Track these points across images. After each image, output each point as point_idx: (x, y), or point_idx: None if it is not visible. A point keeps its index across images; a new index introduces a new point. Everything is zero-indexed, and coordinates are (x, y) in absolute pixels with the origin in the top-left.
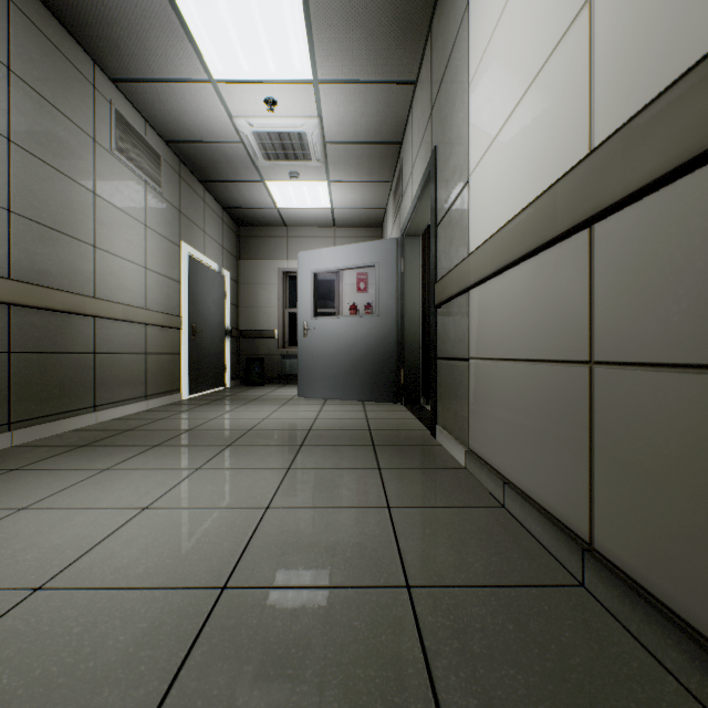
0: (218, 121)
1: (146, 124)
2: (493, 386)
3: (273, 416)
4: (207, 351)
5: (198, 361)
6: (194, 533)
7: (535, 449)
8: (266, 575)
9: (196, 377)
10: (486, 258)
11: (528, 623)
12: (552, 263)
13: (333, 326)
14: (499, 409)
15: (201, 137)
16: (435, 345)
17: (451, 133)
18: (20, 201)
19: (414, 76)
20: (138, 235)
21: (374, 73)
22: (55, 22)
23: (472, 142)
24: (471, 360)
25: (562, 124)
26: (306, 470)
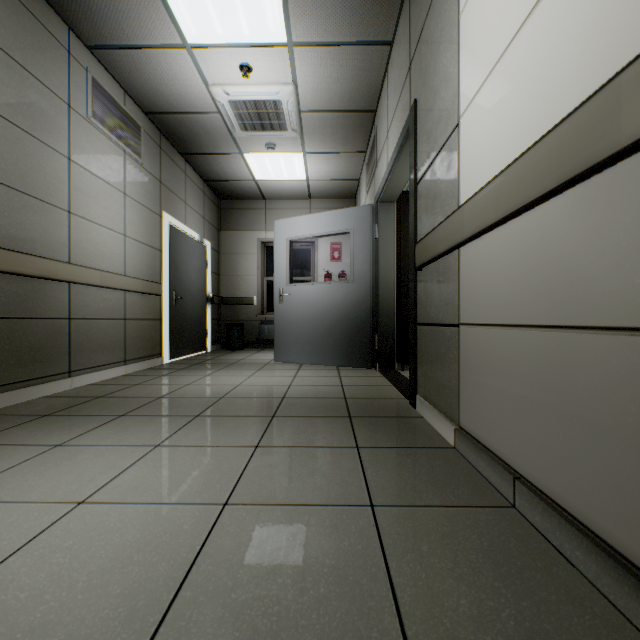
0: (195, 90)
1: (125, 95)
2: (496, 357)
3: (248, 382)
4: (188, 317)
5: (179, 326)
6: (127, 546)
7: (568, 444)
8: (205, 632)
9: (177, 342)
10: (487, 204)
11: None
12: (602, 194)
13: (308, 293)
14: (504, 386)
15: (180, 108)
16: (415, 310)
17: (435, 79)
18: None
19: (390, 36)
20: (117, 202)
21: (349, 33)
22: None
23: (464, 78)
24: (462, 326)
25: None
26: (276, 449)
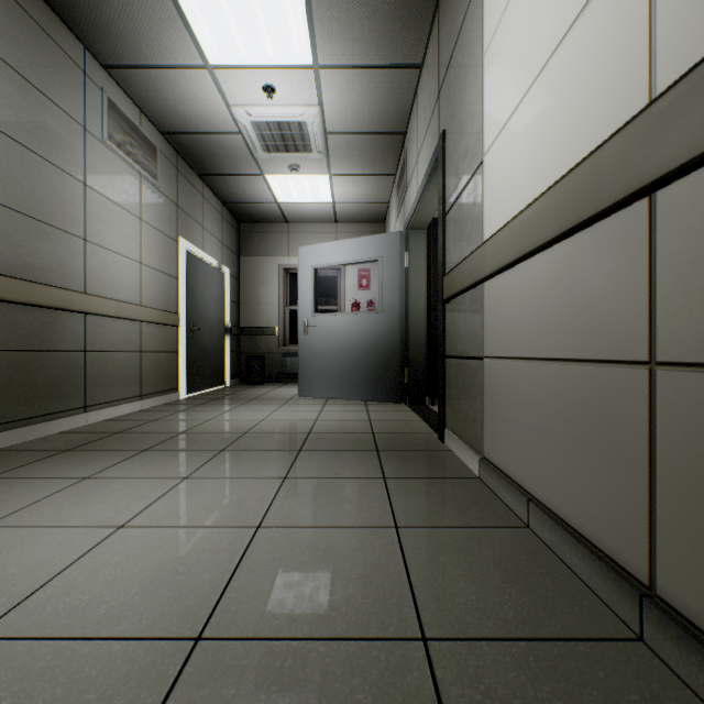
0: (215, 110)
1: (141, 114)
2: (514, 389)
3: (272, 417)
4: (206, 349)
5: (196, 359)
6: (171, 560)
7: (570, 464)
8: (250, 621)
9: (194, 376)
10: (506, 244)
11: (581, 698)
12: (594, 244)
13: (334, 324)
14: (521, 415)
15: (198, 128)
16: (443, 343)
17: (462, 112)
18: (2, 190)
19: (419, 60)
20: (133, 228)
21: (377, 56)
22: (42, 3)
23: (488, 117)
24: (486, 358)
25: (608, 75)
26: (304, 480)
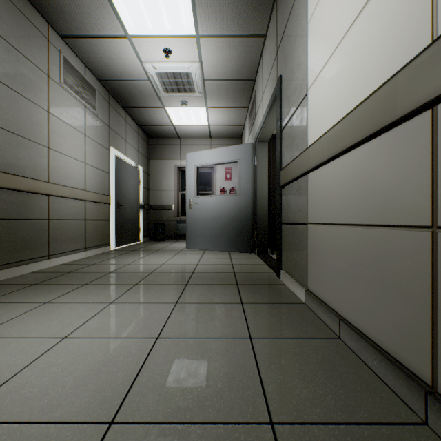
0: (133, 65)
1: (85, 68)
2: (329, 244)
3: (169, 262)
4: (127, 218)
5: (121, 225)
6: (96, 362)
7: (370, 297)
8: (149, 409)
9: (120, 235)
10: (324, 147)
11: None
12: (388, 145)
13: (209, 202)
14: (334, 262)
15: (122, 77)
16: (280, 214)
17: (293, 63)
18: None
19: (264, 32)
20: (80, 141)
21: (237, 29)
22: None
23: (310, 64)
24: (309, 224)
25: (399, 26)
26: (189, 304)
